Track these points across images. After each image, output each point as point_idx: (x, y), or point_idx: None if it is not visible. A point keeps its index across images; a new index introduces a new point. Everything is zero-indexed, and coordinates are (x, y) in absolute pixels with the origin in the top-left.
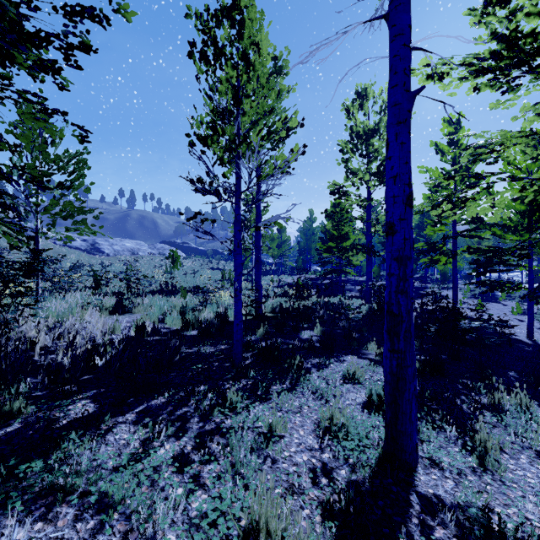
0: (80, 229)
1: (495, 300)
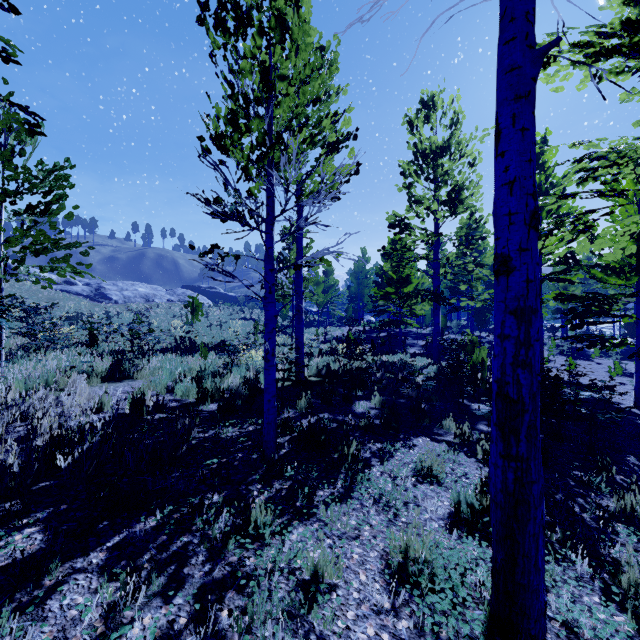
0: (59, 268)
1: (586, 358)
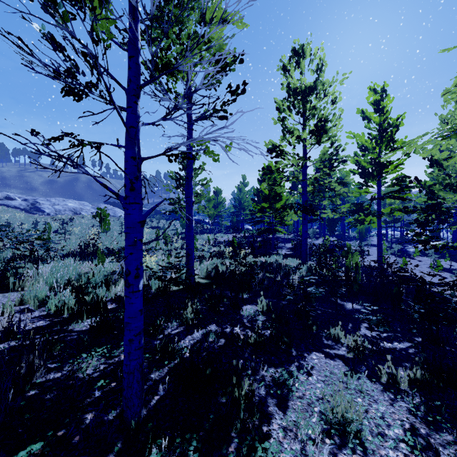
0: None
1: (409, 256)
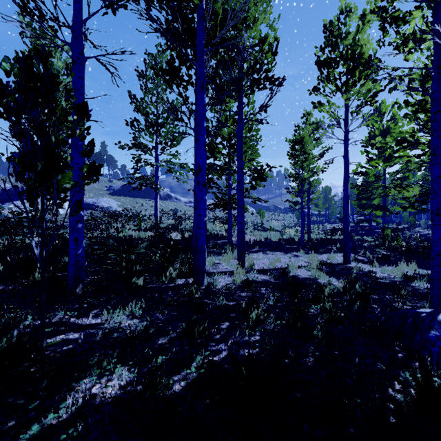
0: None
1: None
